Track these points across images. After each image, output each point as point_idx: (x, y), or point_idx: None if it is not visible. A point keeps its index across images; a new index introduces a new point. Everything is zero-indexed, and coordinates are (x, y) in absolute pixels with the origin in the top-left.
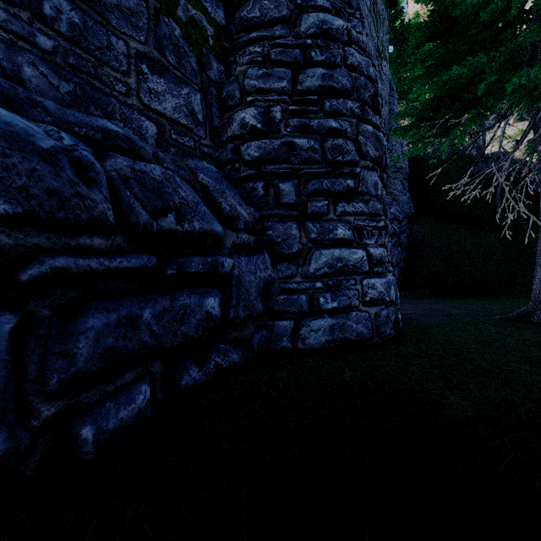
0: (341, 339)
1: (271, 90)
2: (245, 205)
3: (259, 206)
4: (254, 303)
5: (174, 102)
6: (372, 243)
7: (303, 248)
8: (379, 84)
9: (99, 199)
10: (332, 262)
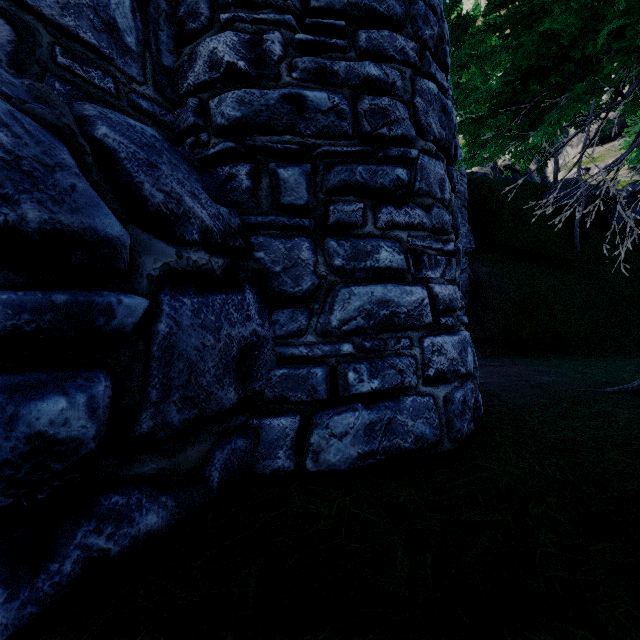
0: (387, 449)
1: (264, 4)
2: (208, 200)
3: (243, 208)
4: (211, 391)
5: None
6: (437, 277)
7: (321, 283)
8: (446, 26)
9: None
10: (371, 308)
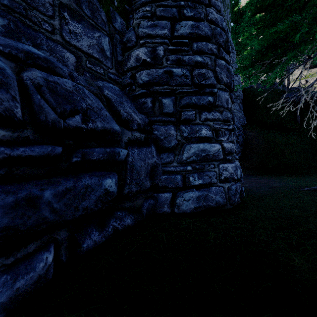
0: (205, 206)
1: (157, 36)
2: (138, 113)
3: (149, 114)
4: (143, 181)
5: (89, 42)
6: (225, 140)
7: (178, 143)
8: (229, 34)
9: (5, 97)
10: (198, 152)
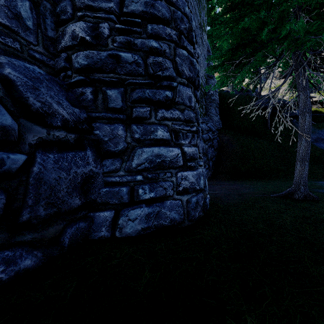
0: (156, 226)
1: (100, 9)
2: (67, 105)
3: (89, 109)
4: (64, 199)
5: None
6: (186, 143)
7: (128, 146)
8: (194, 23)
9: None
10: (152, 158)
